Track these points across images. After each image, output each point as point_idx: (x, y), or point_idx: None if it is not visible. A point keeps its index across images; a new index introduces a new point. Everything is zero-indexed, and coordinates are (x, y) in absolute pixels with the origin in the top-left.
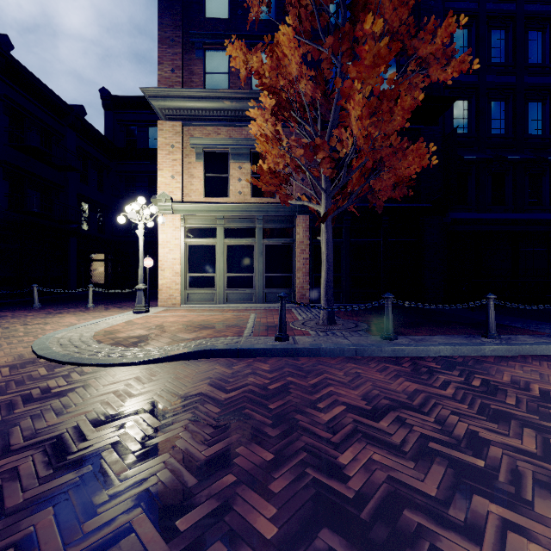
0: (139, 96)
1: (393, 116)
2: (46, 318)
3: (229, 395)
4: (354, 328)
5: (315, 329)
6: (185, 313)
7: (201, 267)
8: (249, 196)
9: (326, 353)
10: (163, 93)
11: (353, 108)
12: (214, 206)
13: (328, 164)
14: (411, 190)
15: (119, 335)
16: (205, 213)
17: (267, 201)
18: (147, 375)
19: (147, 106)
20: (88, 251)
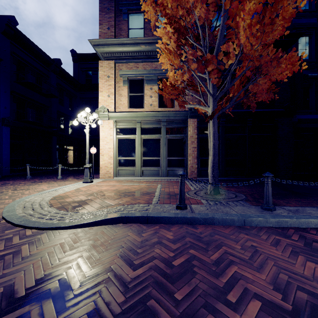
0: (92, 53)
1: (274, 27)
2: (30, 186)
3: (135, 273)
4: (235, 198)
5: (205, 198)
6: (115, 183)
7: (126, 153)
8: (157, 107)
9: (219, 222)
10: (102, 42)
11: (242, 19)
12: (134, 113)
13: (215, 74)
14: (276, 95)
15: (67, 199)
16: (129, 118)
17: (168, 110)
18: (71, 241)
19: (97, 59)
20: (64, 145)
